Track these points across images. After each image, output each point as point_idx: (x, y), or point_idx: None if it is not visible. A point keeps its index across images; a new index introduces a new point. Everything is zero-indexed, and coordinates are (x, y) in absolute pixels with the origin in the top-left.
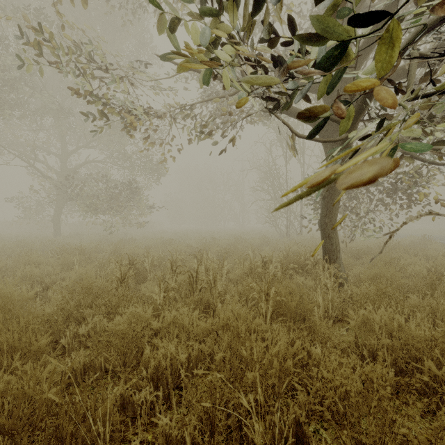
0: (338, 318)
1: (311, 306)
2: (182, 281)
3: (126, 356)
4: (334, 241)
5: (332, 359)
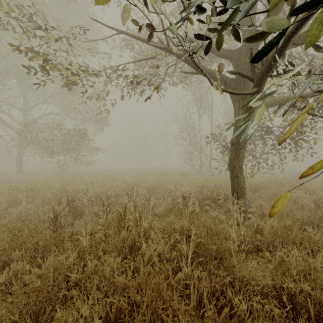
0: (249, 251)
1: (228, 246)
2: (111, 219)
3: (39, 314)
4: (241, 180)
5: (260, 322)
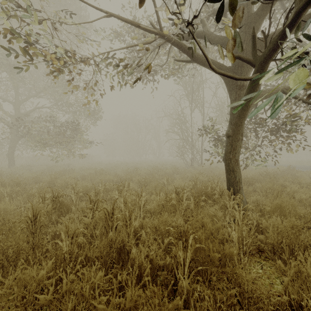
0: (251, 253)
1: (231, 251)
2: (98, 218)
3: None
4: (237, 174)
5: None
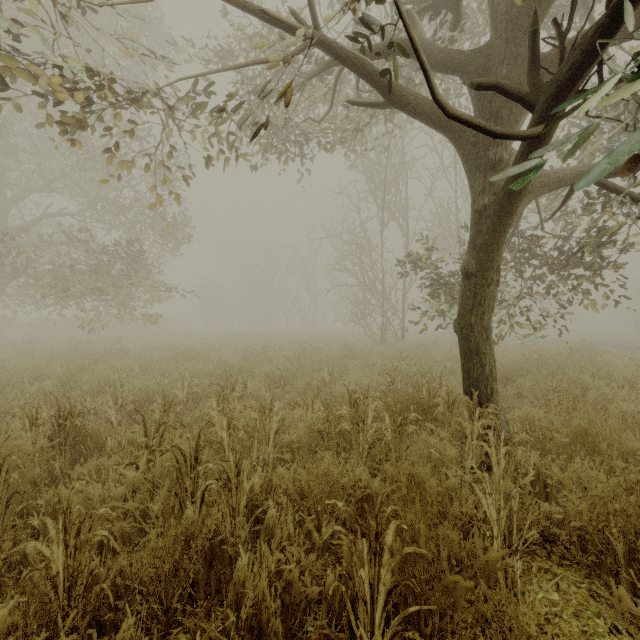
0: (530, 549)
1: (492, 560)
2: (158, 472)
3: None
4: (486, 360)
5: None
